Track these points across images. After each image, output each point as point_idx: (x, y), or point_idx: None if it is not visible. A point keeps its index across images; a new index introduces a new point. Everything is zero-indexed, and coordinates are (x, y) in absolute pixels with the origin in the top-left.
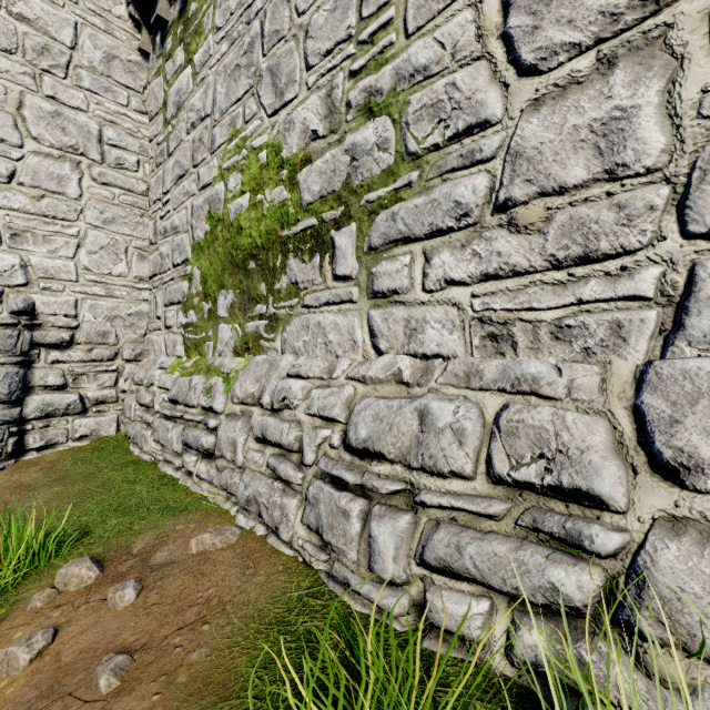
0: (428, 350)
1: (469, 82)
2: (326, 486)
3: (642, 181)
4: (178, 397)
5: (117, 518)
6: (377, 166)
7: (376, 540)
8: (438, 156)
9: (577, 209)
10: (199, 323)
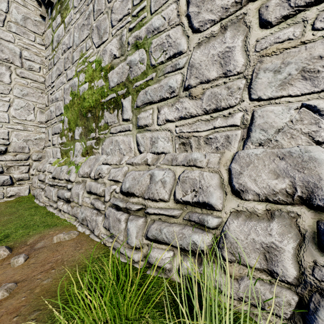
0: (159, 150)
1: (174, 35)
2: (113, 209)
3: (236, 77)
4: (55, 176)
5: (22, 230)
6: (139, 71)
7: (129, 230)
8: (163, 66)
9: (213, 89)
10: (67, 142)
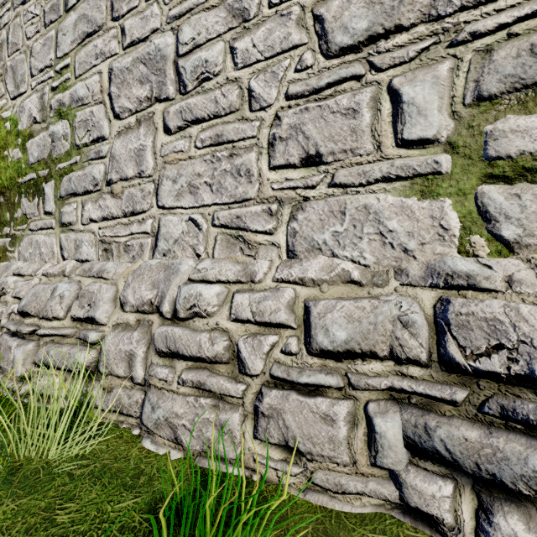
0: (83, 257)
1: (98, 114)
2: (6, 336)
3: (148, 180)
4: None
5: None
6: (63, 149)
7: (15, 357)
8: (87, 150)
9: (131, 189)
10: None
